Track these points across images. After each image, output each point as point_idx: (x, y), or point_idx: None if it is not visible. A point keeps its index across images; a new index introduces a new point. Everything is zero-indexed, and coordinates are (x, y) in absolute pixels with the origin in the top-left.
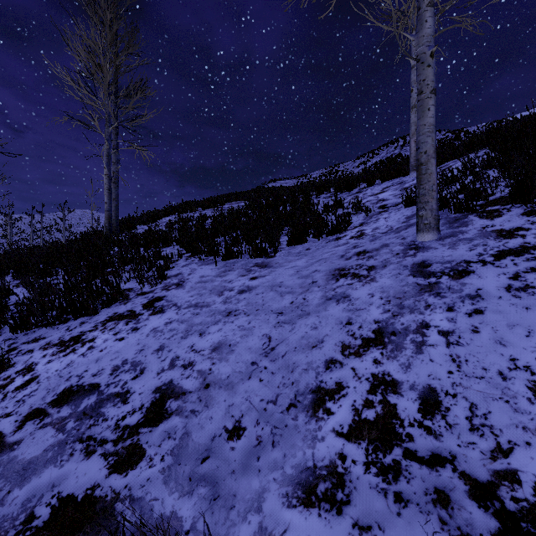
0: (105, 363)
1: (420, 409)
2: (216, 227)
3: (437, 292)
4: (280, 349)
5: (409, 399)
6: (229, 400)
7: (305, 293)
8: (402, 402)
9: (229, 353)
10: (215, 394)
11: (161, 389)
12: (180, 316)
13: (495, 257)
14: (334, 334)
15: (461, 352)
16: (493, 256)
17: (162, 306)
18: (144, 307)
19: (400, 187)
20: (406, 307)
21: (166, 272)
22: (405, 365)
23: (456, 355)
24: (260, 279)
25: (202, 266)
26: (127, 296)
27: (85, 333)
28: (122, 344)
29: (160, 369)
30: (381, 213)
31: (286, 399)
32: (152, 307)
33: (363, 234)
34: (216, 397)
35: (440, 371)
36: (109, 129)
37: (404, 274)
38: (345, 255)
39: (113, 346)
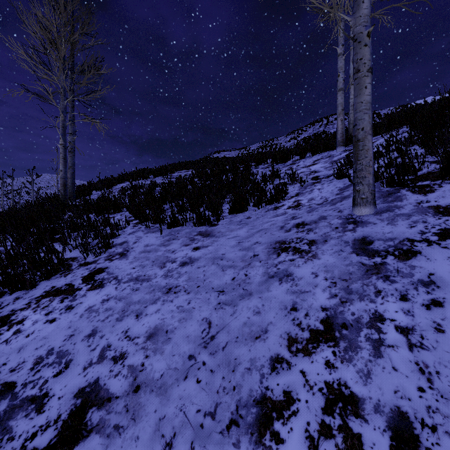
0: (27, 354)
1: (392, 448)
2: (164, 194)
3: (385, 275)
4: (221, 338)
5: (377, 429)
6: (160, 411)
7: (246, 268)
8: (368, 432)
9: (165, 343)
10: (145, 400)
11: (84, 391)
12: (119, 291)
13: (439, 236)
14: (279, 322)
15: (429, 359)
16: (437, 235)
17: (102, 280)
18: (83, 281)
19: (329, 160)
20: (354, 292)
21: (112, 240)
22: (364, 373)
23: (424, 363)
24: (202, 250)
25: (147, 234)
26: (70, 266)
27: (15, 312)
28: (52, 327)
29: (87, 362)
30: (314, 184)
31: (226, 412)
32: (92, 281)
33: (300, 204)
34: (146, 405)
35: (408, 386)
36: (64, 102)
37: (347, 251)
38: (284, 227)
39: (42, 330)
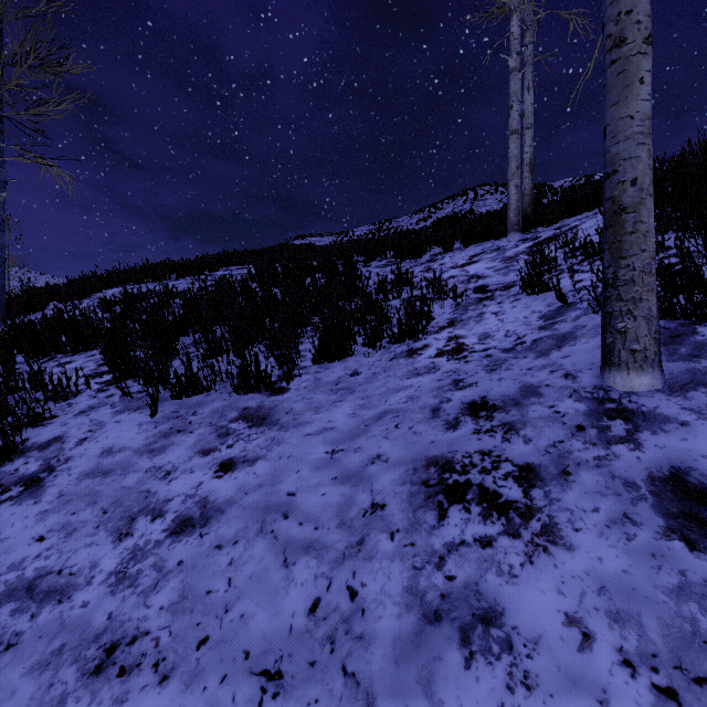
0: None
1: None
2: (183, 315)
3: None
4: None
5: None
6: None
7: (353, 560)
8: None
9: None
10: None
11: None
12: None
13: None
14: None
15: None
16: None
17: None
18: None
19: (500, 255)
20: None
21: (30, 431)
22: None
23: None
24: (240, 472)
25: (121, 415)
26: None
27: None
28: None
29: None
30: (483, 301)
31: None
32: None
33: (463, 346)
34: None
35: None
36: None
37: (648, 523)
38: (441, 410)
39: None
